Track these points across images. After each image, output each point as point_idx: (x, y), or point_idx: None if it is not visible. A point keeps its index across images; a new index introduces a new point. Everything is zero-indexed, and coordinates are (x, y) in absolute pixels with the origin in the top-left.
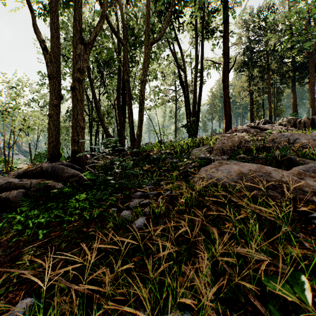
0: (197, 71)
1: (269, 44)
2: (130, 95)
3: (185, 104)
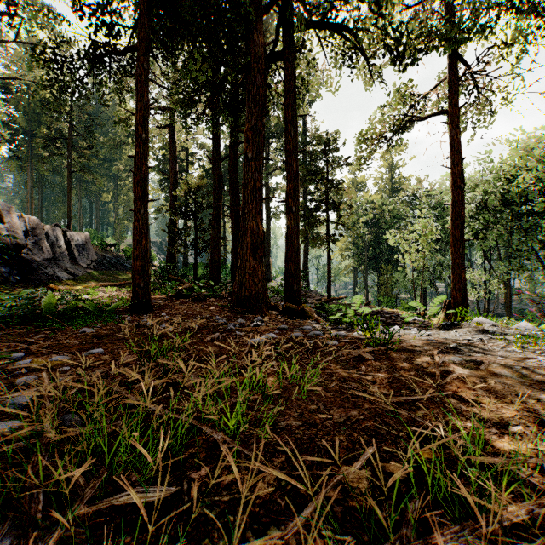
0: None
1: None
2: None
3: None
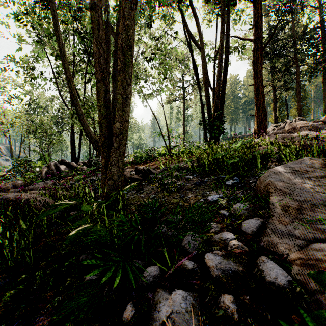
0: (223, 41)
1: (296, 30)
2: (101, 38)
3: (200, 96)
